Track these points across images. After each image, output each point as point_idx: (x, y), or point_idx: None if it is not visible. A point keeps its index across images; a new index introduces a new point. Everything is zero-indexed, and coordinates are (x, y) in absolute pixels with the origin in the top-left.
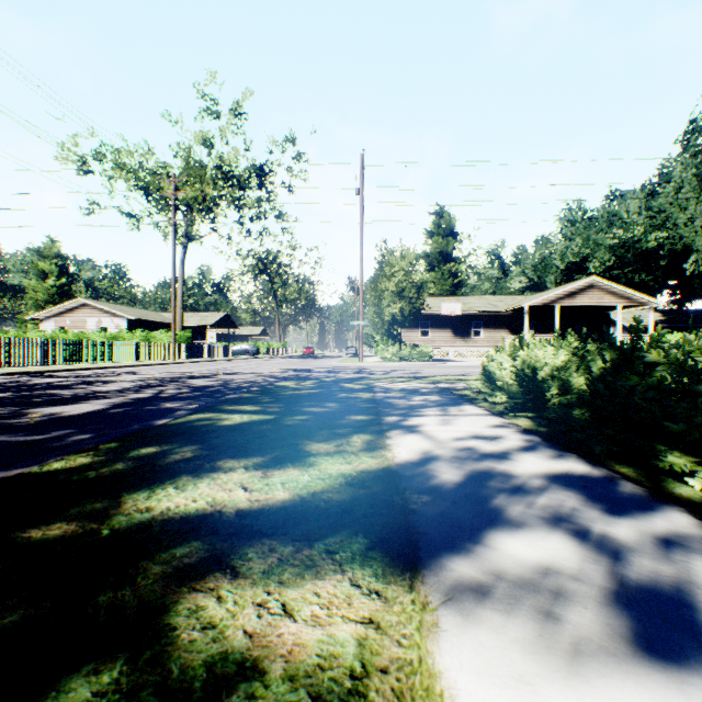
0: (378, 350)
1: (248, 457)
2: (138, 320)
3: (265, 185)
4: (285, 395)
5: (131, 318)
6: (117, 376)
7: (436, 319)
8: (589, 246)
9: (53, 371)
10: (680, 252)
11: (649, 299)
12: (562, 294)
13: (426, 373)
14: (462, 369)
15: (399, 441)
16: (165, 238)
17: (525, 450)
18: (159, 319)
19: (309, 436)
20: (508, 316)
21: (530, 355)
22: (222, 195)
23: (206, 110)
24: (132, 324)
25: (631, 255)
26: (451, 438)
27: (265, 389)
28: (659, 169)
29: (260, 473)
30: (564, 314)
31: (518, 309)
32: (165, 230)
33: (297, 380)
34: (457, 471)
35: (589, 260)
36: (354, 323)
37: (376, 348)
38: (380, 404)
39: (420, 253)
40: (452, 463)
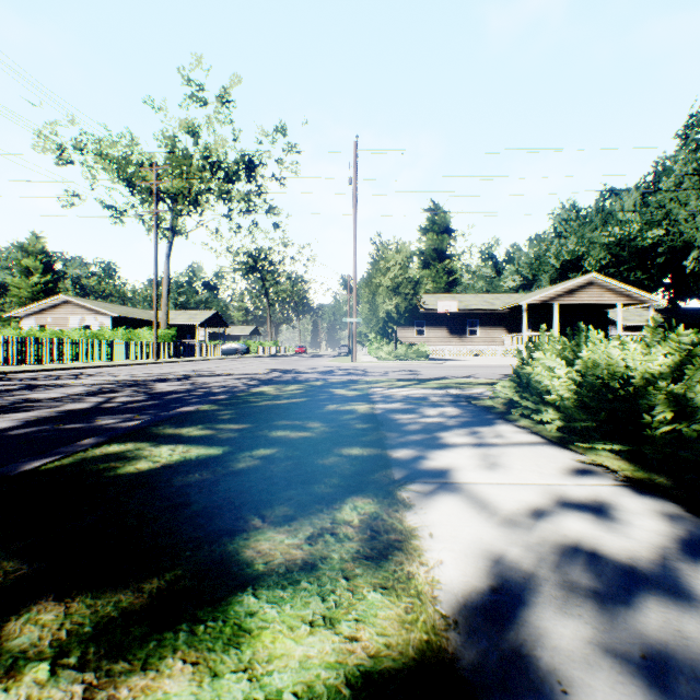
0: (372, 349)
1: (100, 595)
2: (123, 318)
3: (255, 178)
4: (257, 407)
5: (115, 316)
6: (76, 379)
7: (431, 317)
8: (584, 244)
9: (9, 372)
10: (679, 249)
11: (650, 297)
12: (561, 291)
13: (426, 374)
14: (464, 369)
15: (430, 518)
16: (148, 231)
17: (693, 549)
18: (146, 317)
19: (265, 502)
20: (505, 314)
21: (596, 356)
22: (210, 188)
23: (191, 96)
24: (116, 322)
25: (626, 253)
26: (521, 506)
27: (235, 398)
28: (654, 167)
29: (77, 693)
30: (562, 312)
31: (515, 307)
32: (148, 223)
33: (280, 384)
34: (616, 662)
35: (584, 258)
36: (347, 320)
37: (370, 347)
38: (382, 422)
39: (414, 251)
40: (577, 615)
